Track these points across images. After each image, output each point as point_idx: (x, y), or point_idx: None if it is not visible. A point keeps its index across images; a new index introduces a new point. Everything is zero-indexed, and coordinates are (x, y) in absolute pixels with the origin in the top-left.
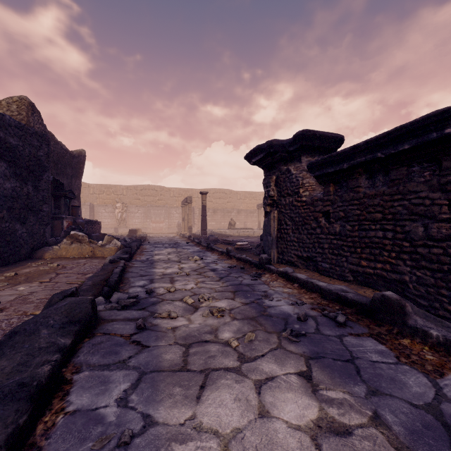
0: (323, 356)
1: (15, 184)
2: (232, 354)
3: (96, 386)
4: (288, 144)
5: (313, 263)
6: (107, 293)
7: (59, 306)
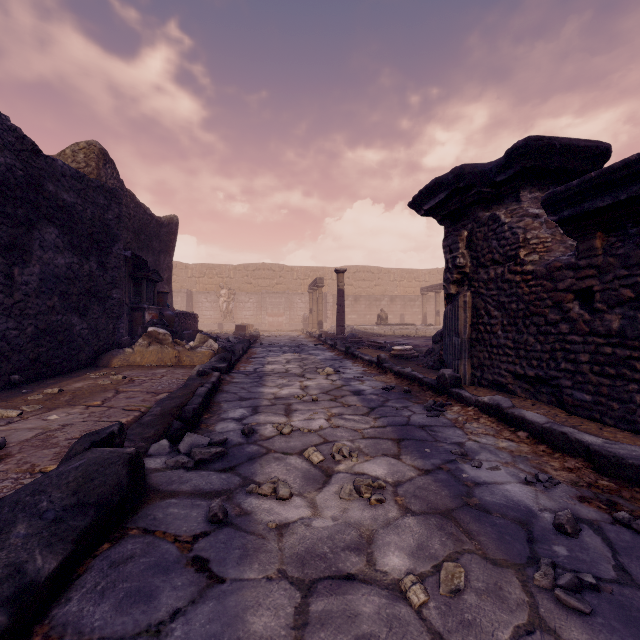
0: None
1: (71, 260)
2: (414, 635)
3: None
4: (494, 170)
5: (550, 390)
6: (177, 432)
7: (68, 468)
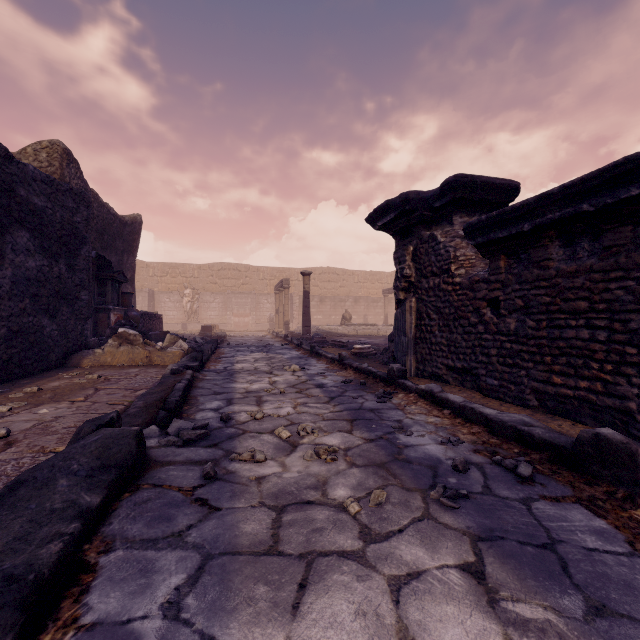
0: (500, 535)
1: (41, 263)
2: (350, 527)
3: (132, 578)
4: (433, 198)
5: (473, 378)
6: (164, 420)
7: (88, 441)
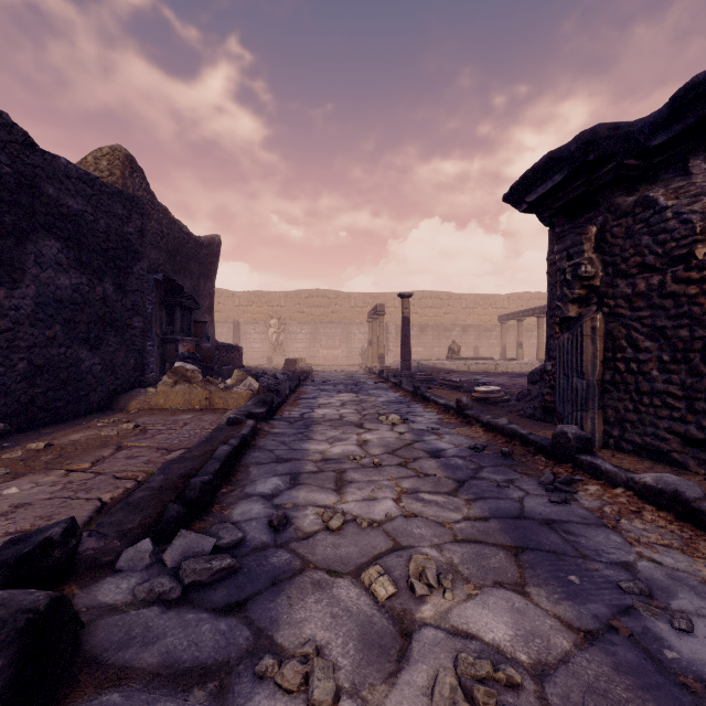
0: None
1: (78, 281)
2: None
3: None
4: (648, 130)
5: None
6: (170, 525)
7: None
